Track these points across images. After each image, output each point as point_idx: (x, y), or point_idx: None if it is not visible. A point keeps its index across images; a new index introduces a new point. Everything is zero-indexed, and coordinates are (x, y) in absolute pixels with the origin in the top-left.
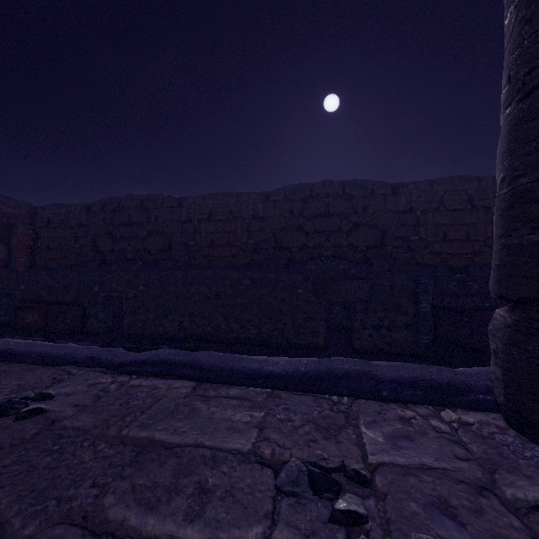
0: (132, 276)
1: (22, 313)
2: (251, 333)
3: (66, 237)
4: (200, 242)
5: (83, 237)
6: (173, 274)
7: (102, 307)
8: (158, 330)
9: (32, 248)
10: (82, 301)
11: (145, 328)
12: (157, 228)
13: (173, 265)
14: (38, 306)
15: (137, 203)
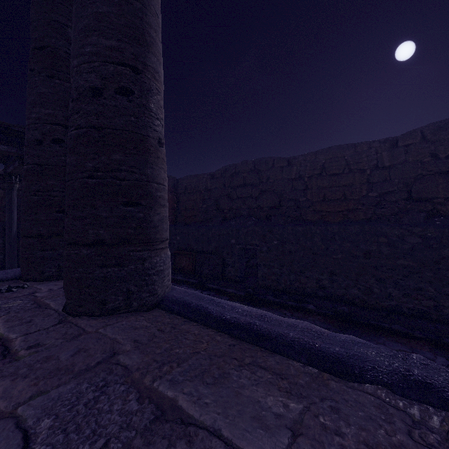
0: (266, 231)
1: (178, 258)
2: (421, 305)
3: (197, 199)
4: (311, 198)
5: (208, 199)
6: (310, 230)
7: (238, 258)
8: (293, 285)
9: (175, 209)
10: (221, 252)
11: (279, 282)
12: (268, 187)
13: (283, 221)
14: (189, 253)
15: (251, 167)
